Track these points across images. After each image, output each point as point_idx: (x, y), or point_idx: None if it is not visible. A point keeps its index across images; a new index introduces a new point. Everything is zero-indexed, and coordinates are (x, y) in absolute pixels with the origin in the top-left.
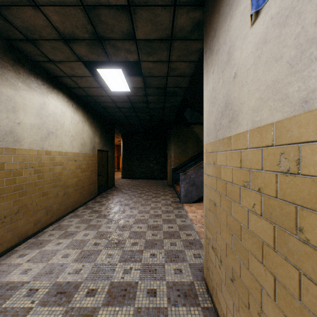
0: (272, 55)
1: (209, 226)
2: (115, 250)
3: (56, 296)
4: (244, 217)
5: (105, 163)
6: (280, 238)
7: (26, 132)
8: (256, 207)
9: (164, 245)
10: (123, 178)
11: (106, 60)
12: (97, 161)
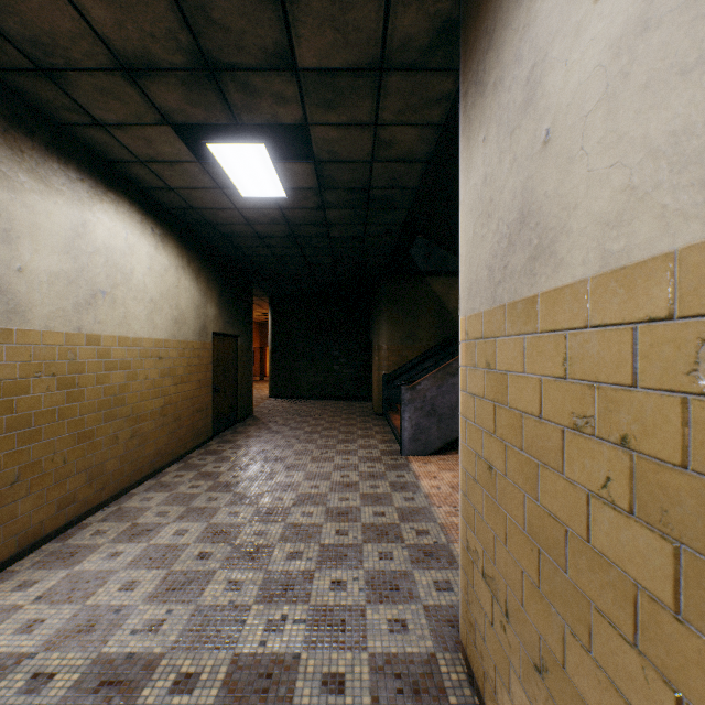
0: (668, 59)
1: (474, 520)
2: (247, 572)
3: (97, 694)
4: (576, 511)
5: (230, 364)
6: (699, 586)
7: (37, 292)
8: (615, 489)
9: (365, 558)
10: (273, 396)
11: (227, 122)
12: (213, 360)
